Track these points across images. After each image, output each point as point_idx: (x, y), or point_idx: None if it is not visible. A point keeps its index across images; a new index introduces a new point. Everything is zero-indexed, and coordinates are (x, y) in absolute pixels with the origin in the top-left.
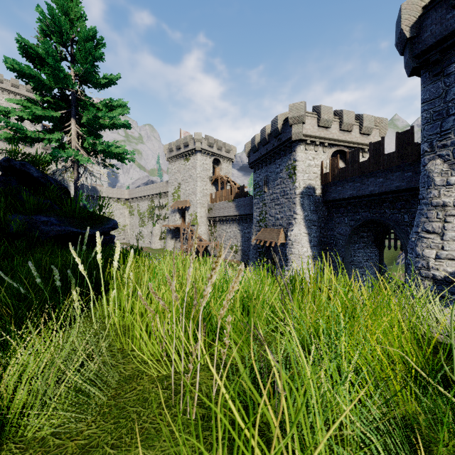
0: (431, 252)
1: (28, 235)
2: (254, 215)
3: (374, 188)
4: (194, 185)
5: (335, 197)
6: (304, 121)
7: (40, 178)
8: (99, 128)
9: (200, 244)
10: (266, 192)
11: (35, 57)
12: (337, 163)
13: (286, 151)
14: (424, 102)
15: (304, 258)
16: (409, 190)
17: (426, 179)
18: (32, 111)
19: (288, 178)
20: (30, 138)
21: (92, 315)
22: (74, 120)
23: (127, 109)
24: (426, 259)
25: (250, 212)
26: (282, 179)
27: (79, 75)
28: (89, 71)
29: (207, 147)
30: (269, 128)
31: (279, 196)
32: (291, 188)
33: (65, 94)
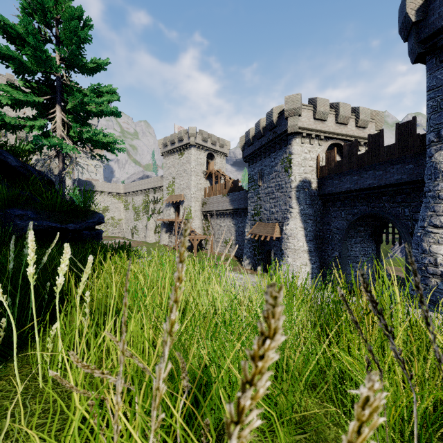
0: (439, 247)
1: (2, 231)
2: (249, 209)
3: (373, 181)
4: (188, 179)
5: (331, 191)
6: (300, 114)
7: (19, 168)
8: (87, 115)
9: (195, 238)
10: (261, 186)
11: (16, 37)
12: (333, 156)
13: (281, 144)
14: (430, 90)
15: (300, 253)
16: (411, 183)
17: (433, 171)
18: (12, 95)
19: (283, 171)
20: (10, 126)
21: (29, 356)
22: (59, 107)
23: (116, 96)
24: (434, 256)
25: (244, 206)
26: (277, 173)
27: (64, 58)
28: (75, 54)
29: (202, 142)
30: (263, 121)
31: (274, 190)
32: (286, 182)
33: (50, 79)
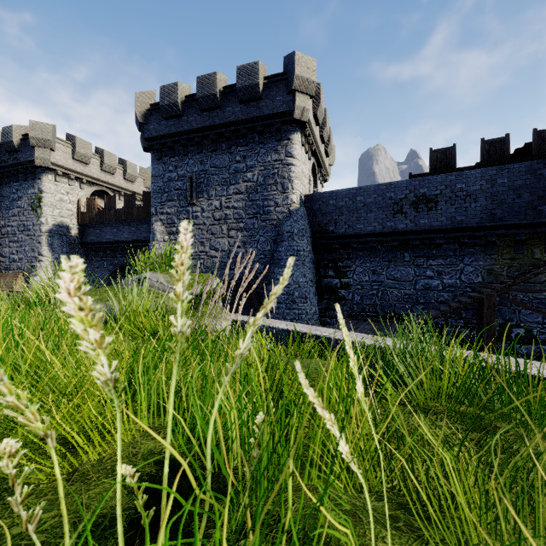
0: None
1: None
2: None
3: (128, 235)
4: None
5: (93, 240)
6: (53, 148)
7: None
8: None
9: None
10: None
11: None
12: (95, 204)
13: (27, 174)
14: (152, 176)
15: None
16: None
17: (153, 235)
18: None
19: (30, 209)
20: None
21: None
22: None
23: None
24: None
25: None
26: (22, 209)
27: None
28: None
29: None
30: None
31: (16, 231)
32: (35, 223)
33: None
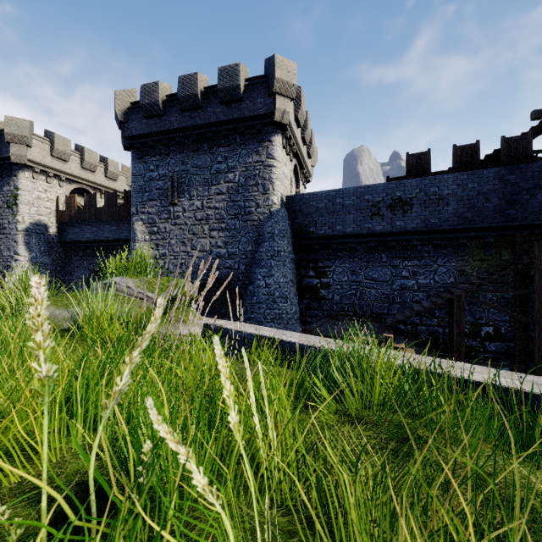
0: None
1: None
2: None
3: (109, 234)
4: None
5: (73, 239)
6: (30, 145)
7: None
8: None
9: None
10: None
11: None
12: (74, 202)
13: (2, 171)
14: (133, 175)
15: None
16: None
17: (134, 235)
18: None
19: (6, 207)
20: None
21: None
22: None
23: None
24: None
25: None
26: None
27: None
28: None
29: None
30: None
31: None
32: (10, 222)
33: None
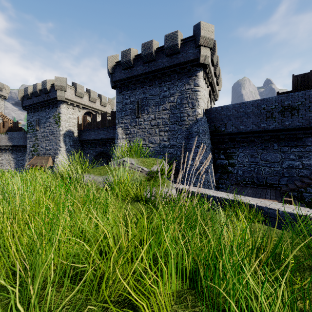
0: None
1: None
2: (28, 146)
3: (103, 135)
4: None
5: (85, 139)
6: (66, 90)
7: None
8: None
9: None
10: (39, 130)
11: None
12: (86, 119)
13: (53, 105)
14: (116, 102)
15: None
16: None
17: (117, 135)
18: None
19: (55, 123)
20: None
21: None
22: None
23: None
24: None
25: (24, 143)
26: (51, 123)
27: None
28: None
29: None
30: (40, 85)
31: (48, 134)
32: (57, 130)
33: None
